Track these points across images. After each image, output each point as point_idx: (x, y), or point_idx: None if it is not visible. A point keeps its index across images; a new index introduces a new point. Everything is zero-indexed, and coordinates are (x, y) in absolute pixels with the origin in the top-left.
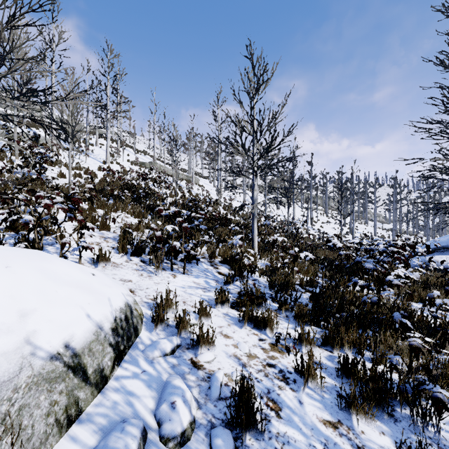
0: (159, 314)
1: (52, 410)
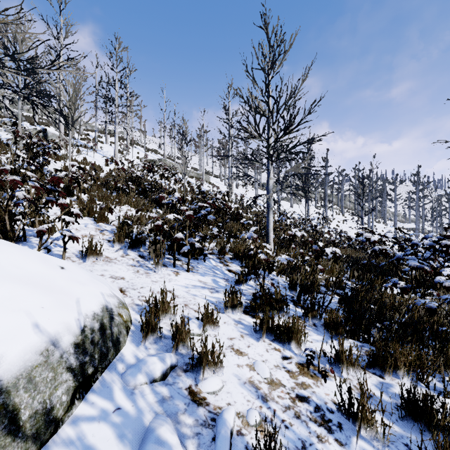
0: (150, 322)
1: None
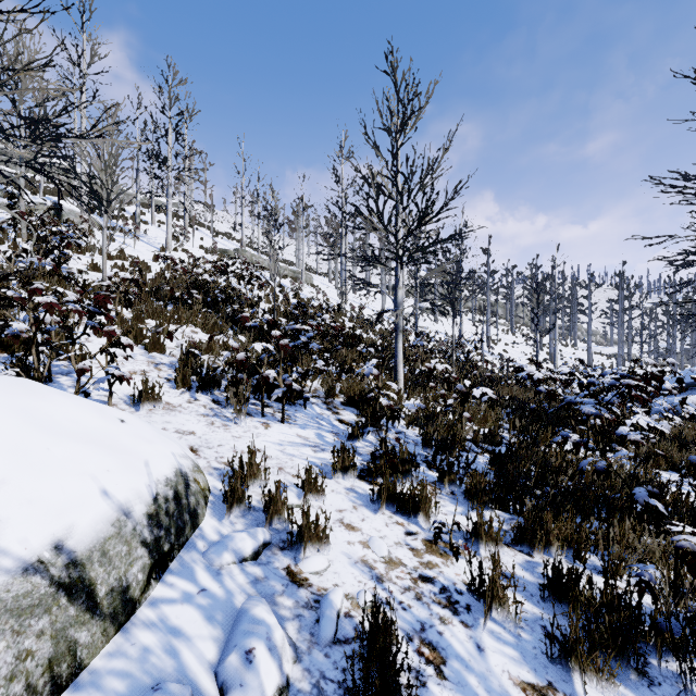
0: (235, 489)
1: (20, 668)
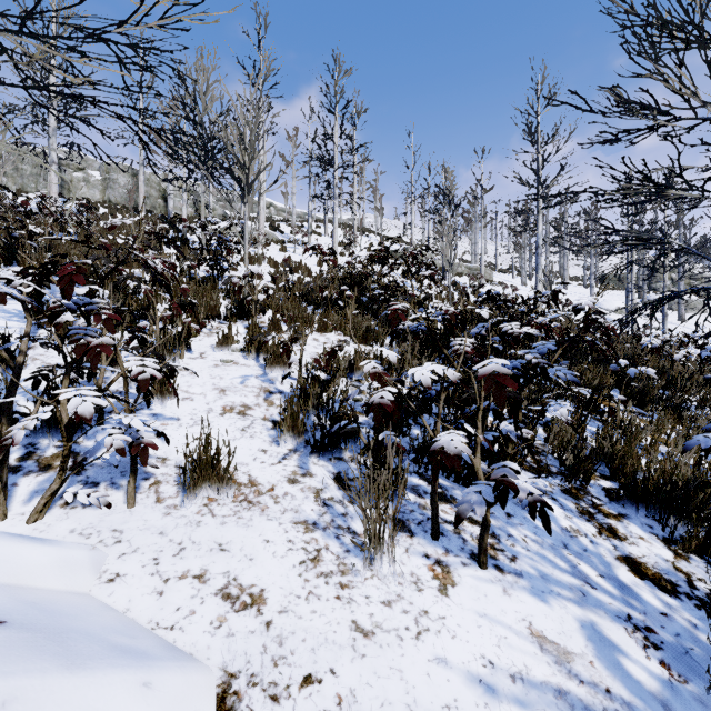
0: None
1: None
